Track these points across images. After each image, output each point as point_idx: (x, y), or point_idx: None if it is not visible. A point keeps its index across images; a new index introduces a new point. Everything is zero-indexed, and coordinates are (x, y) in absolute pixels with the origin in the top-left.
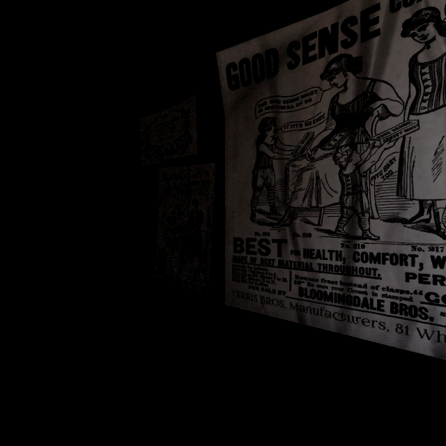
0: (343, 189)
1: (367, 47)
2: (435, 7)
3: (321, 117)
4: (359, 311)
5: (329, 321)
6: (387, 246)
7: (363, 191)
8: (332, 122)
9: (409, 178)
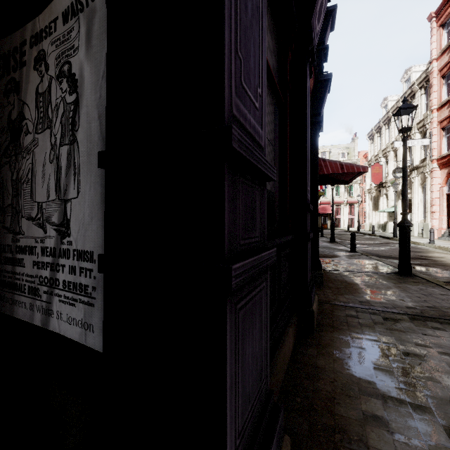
0: (13, 192)
1: (22, 74)
2: (45, 50)
3: (4, 129)
4: (17, 295)
5: (7, 306)
6: (27, 240)
7: (20, 194)
8: (9, 135)
9: (35, 185)
